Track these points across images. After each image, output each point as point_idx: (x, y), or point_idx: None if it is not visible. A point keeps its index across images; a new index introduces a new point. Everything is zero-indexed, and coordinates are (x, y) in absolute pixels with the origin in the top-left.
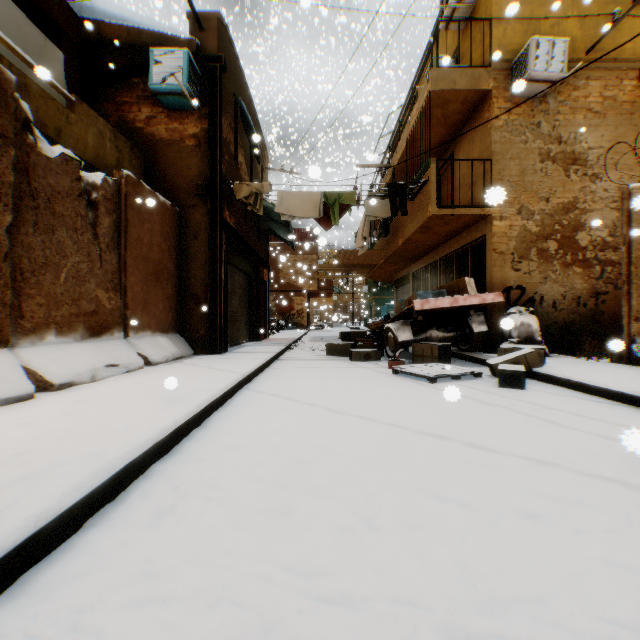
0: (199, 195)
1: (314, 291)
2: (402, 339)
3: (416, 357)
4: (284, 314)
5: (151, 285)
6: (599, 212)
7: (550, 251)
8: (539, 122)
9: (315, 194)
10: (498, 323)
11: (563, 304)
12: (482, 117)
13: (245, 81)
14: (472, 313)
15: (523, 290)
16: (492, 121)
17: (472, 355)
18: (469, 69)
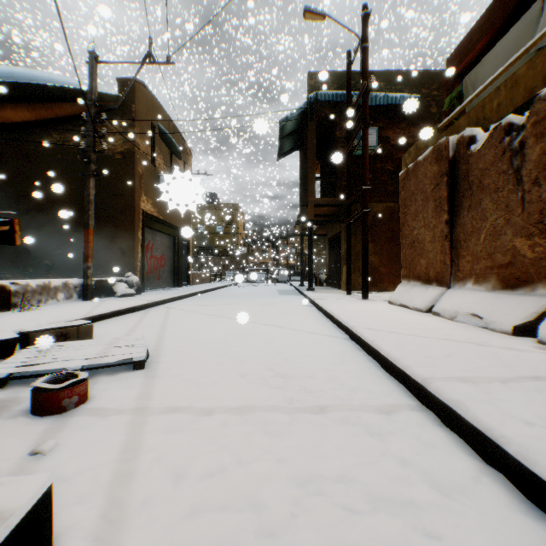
0: None
1: None
2: None
3: None
4: None
5: None
6: None
7: None
8: None
9: None
10: None
11: None
12: None
13: None
14: None
15: None
16: None
17: None
18: None
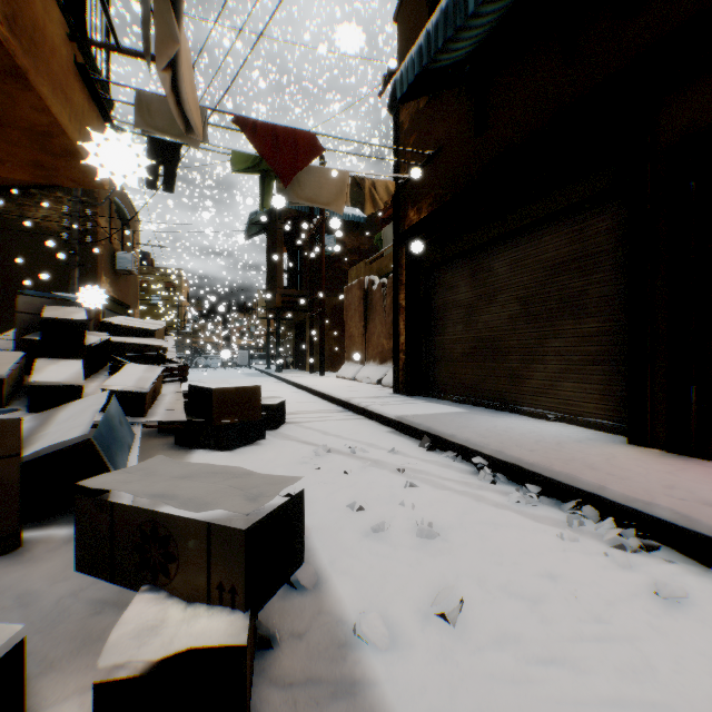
0: None
1: None
2: None
3: None
4: None
5: None
6: None
7: None
8: None
9: None
10: None
11: None
12: None
13: None
14: None
15: None
16: None
17: None
18: None
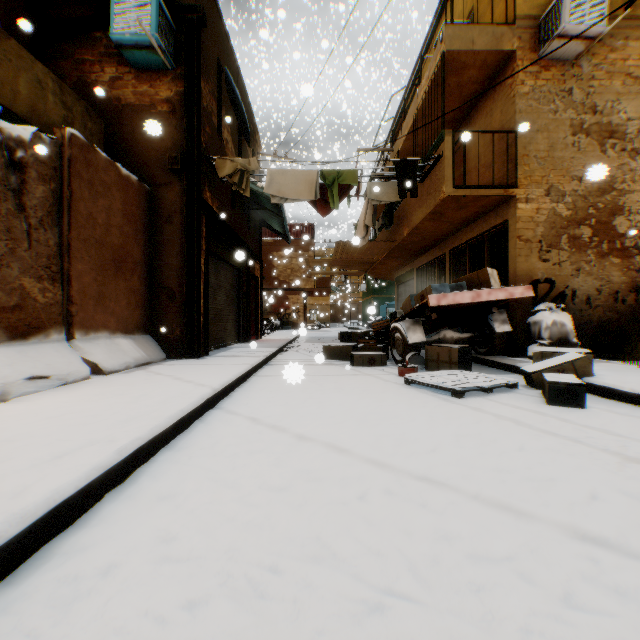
0: (173, 170)
1: (311, 289)
2: (413, 341)
3: (430, 362)
4: (279, 313)
5: (109, 275)
6: (639, 193)
7: (583, 238)
8: (570, 89)
9: (311, 173)
10: (523, 322)
11: (598, 300)
12: (503, 85)
13: (232, 49)
14: (494, 310)
15: (552, 284)
16: (516, 87)
17: (494, 359)
18: (490, 27)
